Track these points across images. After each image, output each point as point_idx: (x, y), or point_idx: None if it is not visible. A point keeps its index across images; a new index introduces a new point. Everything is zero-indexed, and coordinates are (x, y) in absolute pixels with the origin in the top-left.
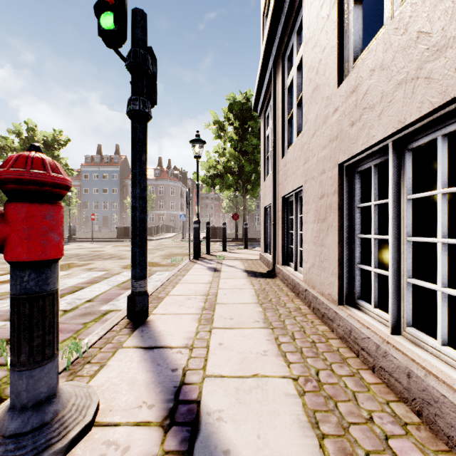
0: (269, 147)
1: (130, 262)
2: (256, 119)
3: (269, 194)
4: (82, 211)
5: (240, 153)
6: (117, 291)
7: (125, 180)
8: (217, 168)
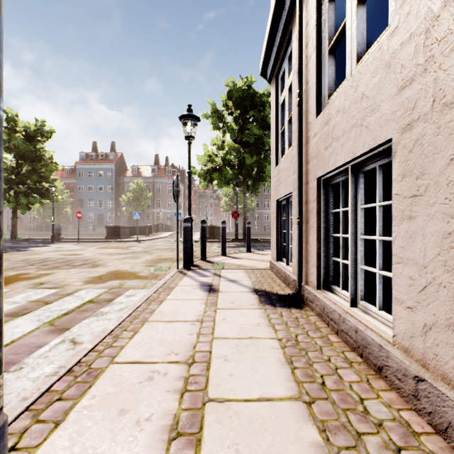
0: (286, 117)
1: (102, 272)
2: (258, 106)
3: (287, 180)
4: (76, 209)
5: (240, 145)
6: (41, 336)
7: (120, 178)
8: (215, 161)
